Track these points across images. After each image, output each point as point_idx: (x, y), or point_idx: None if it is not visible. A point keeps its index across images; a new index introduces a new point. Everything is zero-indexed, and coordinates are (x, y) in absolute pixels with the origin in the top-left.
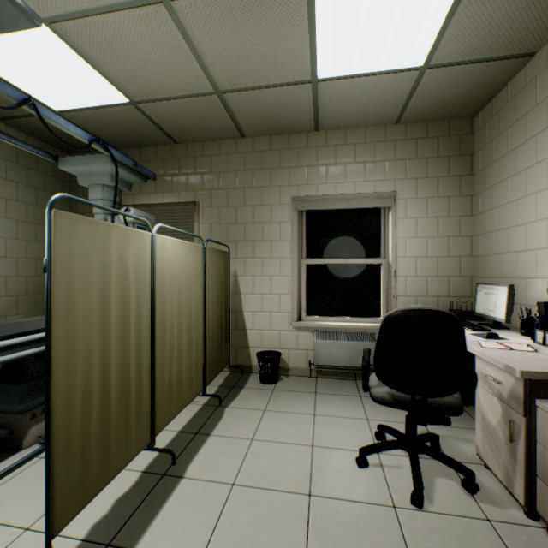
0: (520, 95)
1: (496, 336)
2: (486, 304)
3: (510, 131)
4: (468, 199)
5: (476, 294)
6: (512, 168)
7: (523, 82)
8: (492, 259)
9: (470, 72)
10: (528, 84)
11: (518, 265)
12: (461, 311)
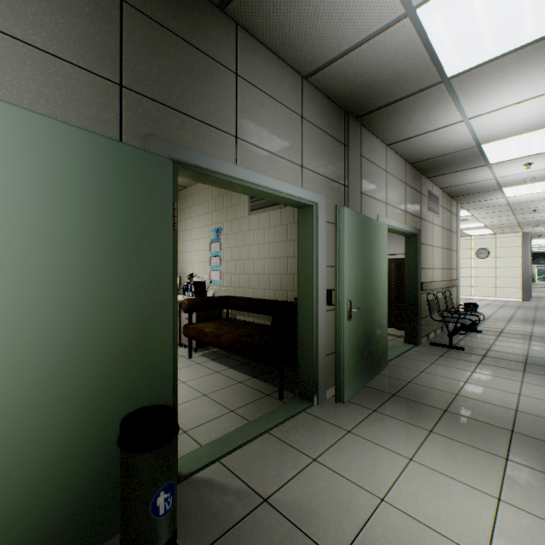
0: (184, 199)
1: None
2: None
3: (181, 212)
4: None
5: None
6: (182, 228)
7: (185, 195)
8: None
9: None
10: (186, 197)
11: (184, 268)
12: None
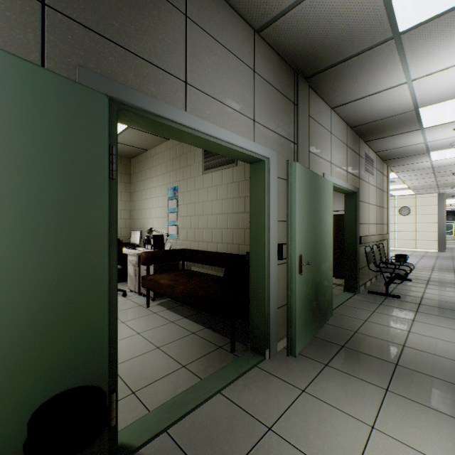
0: (145, 161)
1: (135, 248)
2: (134, 238)
3: (143, 173)
4: (130, 194)
5: (131, 235)
6: (143, 187)
7: (146, 157)
8: (138, 221)
9: (128, 147)
10: (147, 159)
11: (144, 223)
12: (126, 242)
